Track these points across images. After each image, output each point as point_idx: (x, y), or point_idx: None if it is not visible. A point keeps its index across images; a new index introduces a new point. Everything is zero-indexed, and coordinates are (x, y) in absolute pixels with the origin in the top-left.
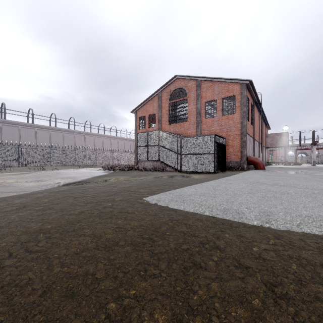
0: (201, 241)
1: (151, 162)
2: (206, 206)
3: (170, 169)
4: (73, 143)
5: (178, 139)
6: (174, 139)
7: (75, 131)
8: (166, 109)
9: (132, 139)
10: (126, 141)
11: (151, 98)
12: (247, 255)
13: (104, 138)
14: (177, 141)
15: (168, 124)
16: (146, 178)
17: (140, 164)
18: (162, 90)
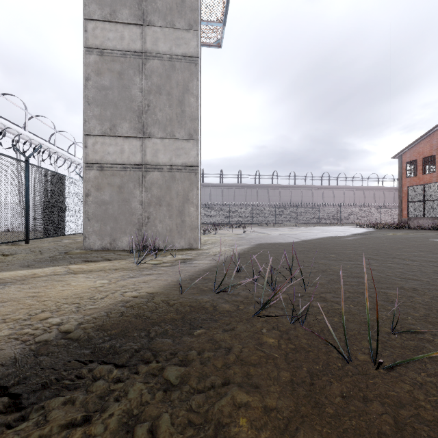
0: None
1: (429, 220)
2: None
3: None
4: (311, 199)
5: None
6: None
7: (313, 186)
8: None
9: (387, 187)
10: (376, 191)
11: (427, 135)
12: None
13: (345, 190)
14: None
15: None
16: (427, 234)
17: (412, 222)
18: None
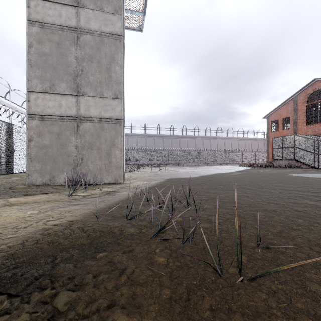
0: (308, 178)
1: (286, 161)
2: (317, 176)
3: (307, 166)
4: (209, 146)
5: (315, 141)
6: (310, 141)
7: (210, 137)
8: (302, 112)
9: (259, 139)
10: (253, 141)
11: (285, 103)
12: (320, 179)
13: (232, 140)
14: (314, 143)
15: (306, 126)
16: (285, 170)
17: (275, 162)
18: (298, 94)
